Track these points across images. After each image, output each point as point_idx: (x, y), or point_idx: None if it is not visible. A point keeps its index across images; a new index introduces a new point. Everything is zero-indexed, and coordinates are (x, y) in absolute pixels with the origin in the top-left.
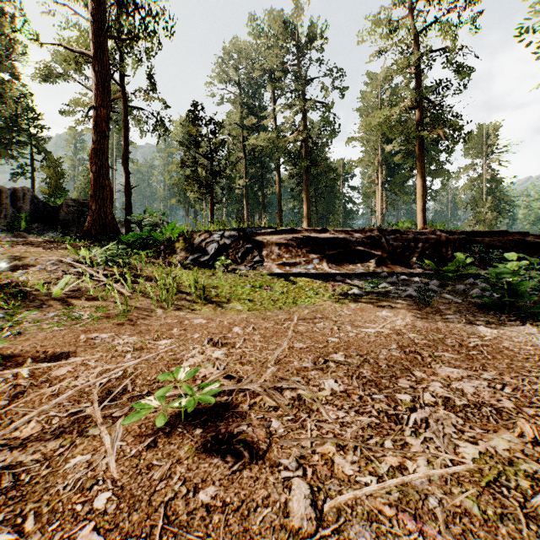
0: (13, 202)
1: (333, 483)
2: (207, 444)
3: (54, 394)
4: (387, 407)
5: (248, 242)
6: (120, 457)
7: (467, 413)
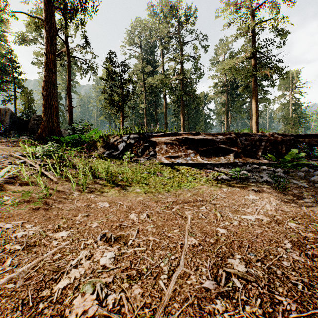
0: None
1: None
2: None
3: None
4: None
5: (146, 142)
6: None
7: None
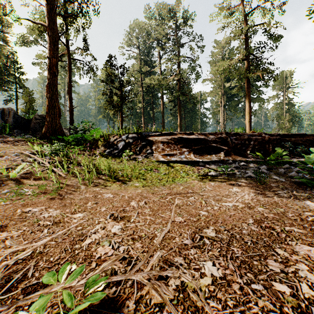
0: (2, 116)
1: None
2: None
3: None
4: (272, 307)
5: (143, 141)
6: None
7: None
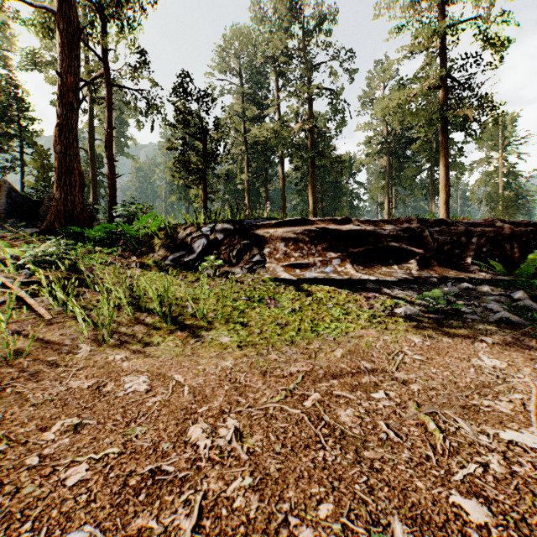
0: None
1: None
2: None
3: None
4: None
5: (246, 237)
6: None
7: None
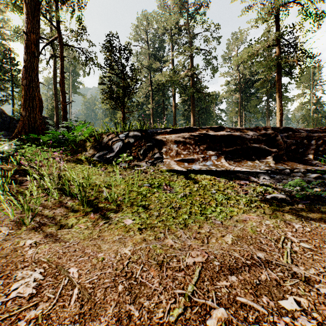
0: None
1: None
2: None
3: None
4: None
5: (149, 141)
6: None
7: None
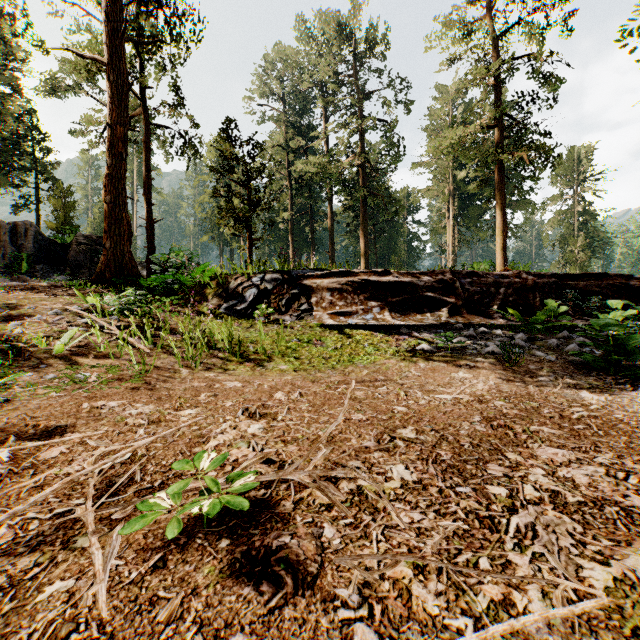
0: (12, 238)
1: (412, 628)
2: (235, 564)
3: (38, 486)
4: (477, 506)
5: (294, 287)
6: (113, 584)
7: (585, 515)
